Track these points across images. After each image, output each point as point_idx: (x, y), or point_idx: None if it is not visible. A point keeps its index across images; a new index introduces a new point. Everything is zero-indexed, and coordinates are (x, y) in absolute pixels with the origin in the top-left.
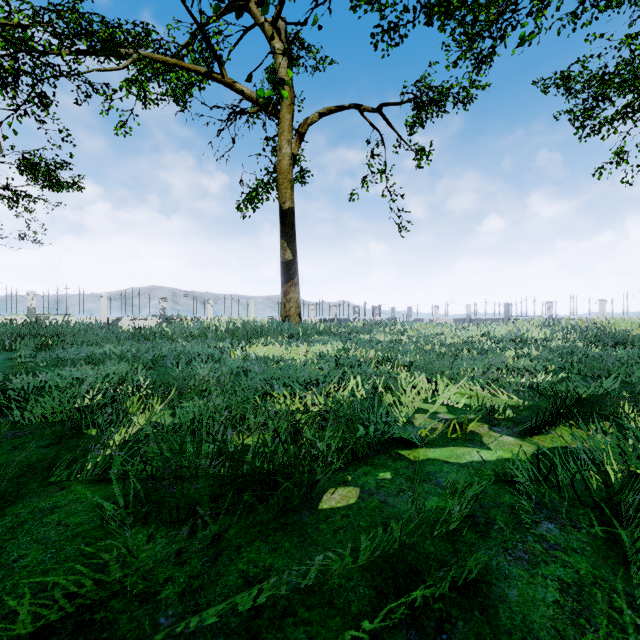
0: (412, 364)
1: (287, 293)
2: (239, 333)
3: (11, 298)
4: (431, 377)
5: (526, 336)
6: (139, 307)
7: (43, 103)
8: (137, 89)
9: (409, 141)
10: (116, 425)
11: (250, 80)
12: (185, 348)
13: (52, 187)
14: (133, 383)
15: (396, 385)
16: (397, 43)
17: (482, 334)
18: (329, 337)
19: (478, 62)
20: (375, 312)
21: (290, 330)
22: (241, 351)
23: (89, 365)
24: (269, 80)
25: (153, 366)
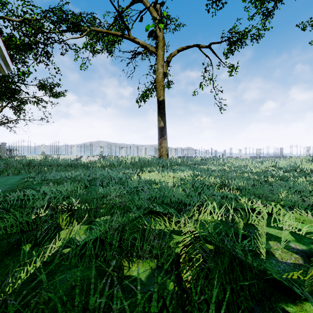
0: (242, 188)
1: (161, 143)
2: (136, 164)
3: (34, 147)
4: (262, 201)
5: (301, 167)
6: (90, 151)
7: (47, 56)
8: (89, 46)
9: (225, 62)
10: (40, 246)
11: (141, 20)
12: (107, 174)
13: (54, 96)
14: (69, 202)
15: (242, 209)
16: (220, 7)
17: (272, 166)
18: (183, 167)
19: (265, 16)
20: (206, 153)
21: (163, 163)
22: (137, 176)
23: (55, 185)
24: (152, 18)
25: (89, 185)
